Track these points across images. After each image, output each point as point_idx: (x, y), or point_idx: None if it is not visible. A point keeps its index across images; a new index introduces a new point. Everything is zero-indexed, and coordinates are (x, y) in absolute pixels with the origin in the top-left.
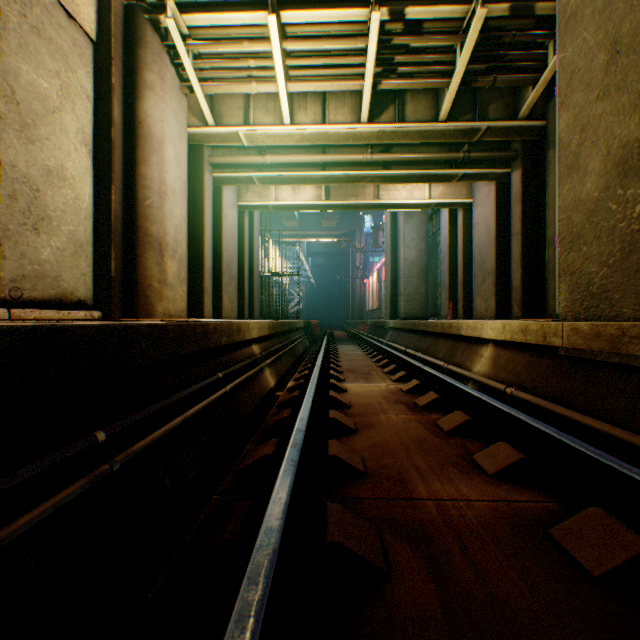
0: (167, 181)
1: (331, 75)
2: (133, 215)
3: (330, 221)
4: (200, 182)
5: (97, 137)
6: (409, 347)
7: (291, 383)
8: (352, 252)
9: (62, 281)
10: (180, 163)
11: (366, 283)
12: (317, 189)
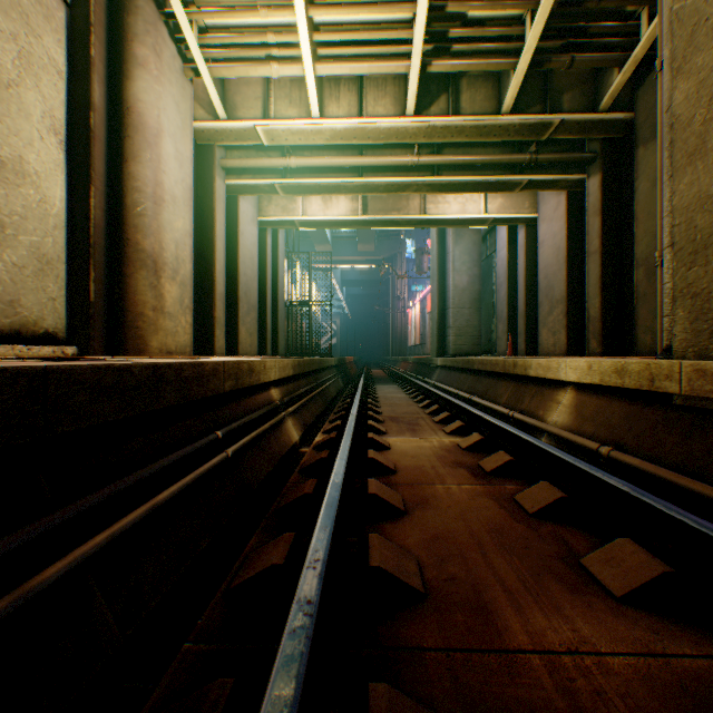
0: (165, 184)
1: (369, 54)
2: (119, 225)
3: (367, 245)
4: (210, 189)
5: (72, 125)
6: (462, 389)
7: (319, 437)
8: (392, 280)
9: (20, 307)
10: (183, 163)
11: (408, 315)
12: (352, 202)
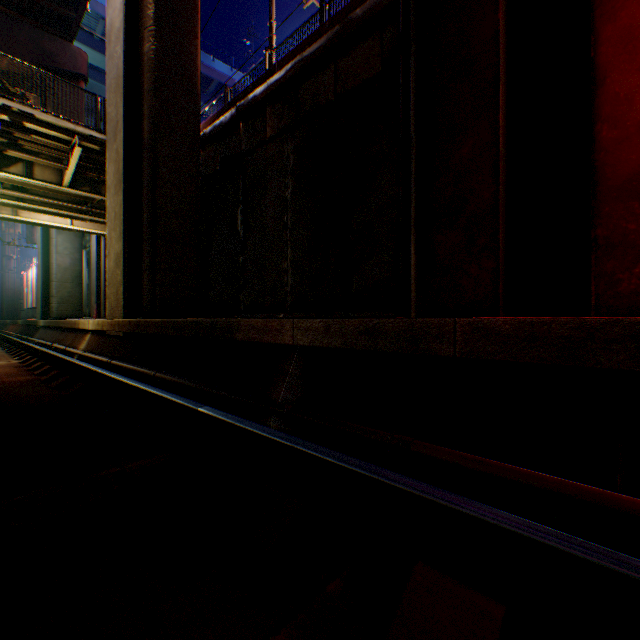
0: None
1: None
2: None
3: None
4: None
5: None
6: (53, 341)
7: None
8: (3, 236)
9: None
10: None
11: (26, 276)
12: None
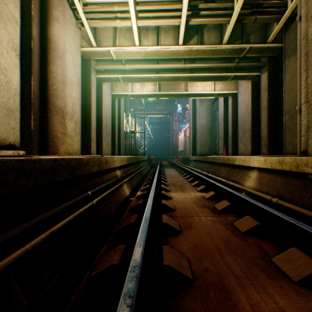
0: (67, 75)
1: (162, 16)
2: (45, 94)
3: (160, 106)
4: (89, 79)
5: (23, 47)
6: (203, 170)
7: (139, 192)
8: (171, 122)
9: None
10: (76, 66)
11: (178, 137)
12: (154, 86)
